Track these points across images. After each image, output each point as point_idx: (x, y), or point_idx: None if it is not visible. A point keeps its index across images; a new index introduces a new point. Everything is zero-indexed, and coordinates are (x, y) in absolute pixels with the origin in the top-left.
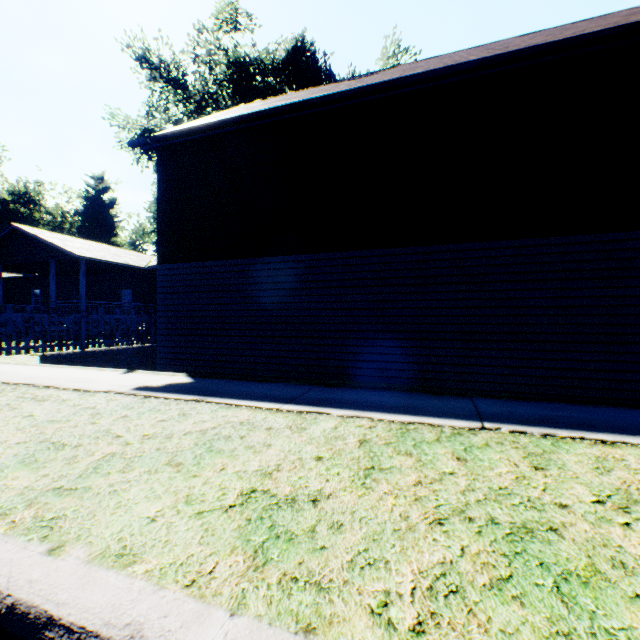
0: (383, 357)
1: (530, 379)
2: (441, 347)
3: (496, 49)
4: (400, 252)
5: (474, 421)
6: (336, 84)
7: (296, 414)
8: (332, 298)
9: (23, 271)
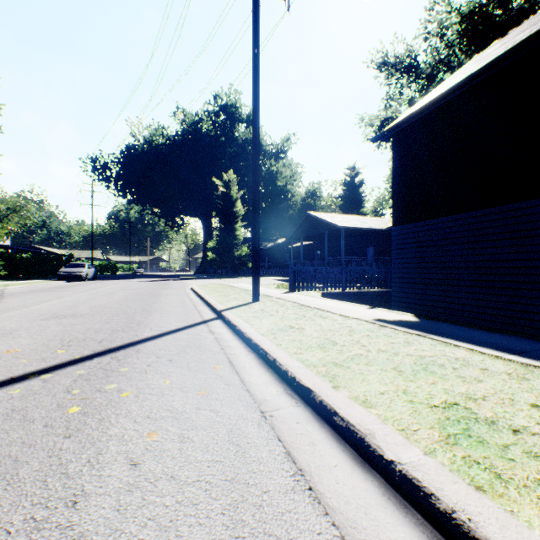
0: None
1: None
2: None
3: None
4: None
5: None
6: None
7: (519, 365)
8: None
9: (311, 240)
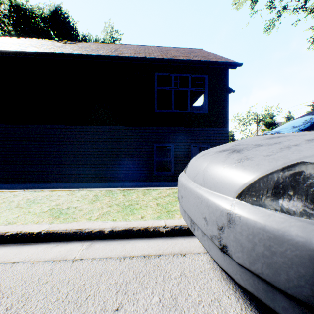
0: (60, 172)
1: (117, 178)
2: (85, 167)
3: (117, 50)
4: (68, 127)
5: (25, 189)
6: (56, 42)
7: None
8: (36, 146)
9: None
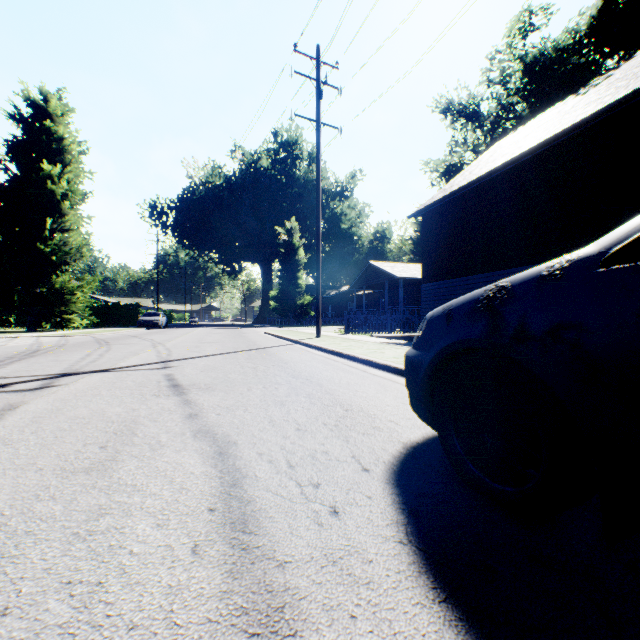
0: None
1: None
2: None
3: None
4: None
5: None
6: (567, 103)
7: None
8: None
9: (375, 288)
